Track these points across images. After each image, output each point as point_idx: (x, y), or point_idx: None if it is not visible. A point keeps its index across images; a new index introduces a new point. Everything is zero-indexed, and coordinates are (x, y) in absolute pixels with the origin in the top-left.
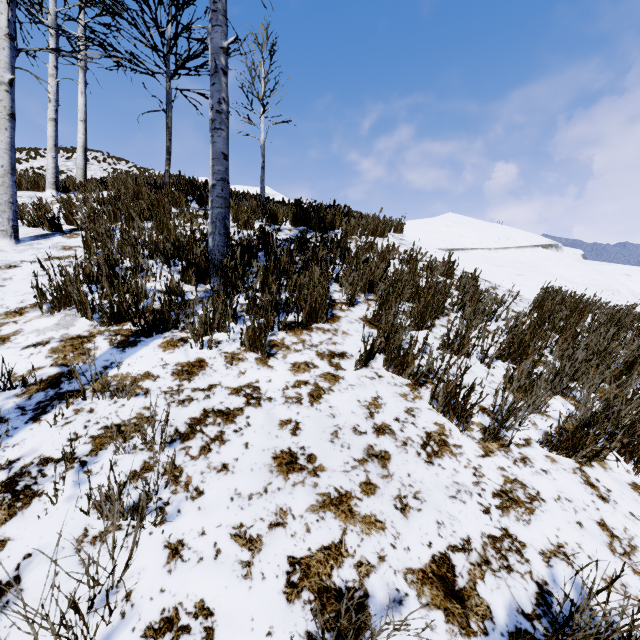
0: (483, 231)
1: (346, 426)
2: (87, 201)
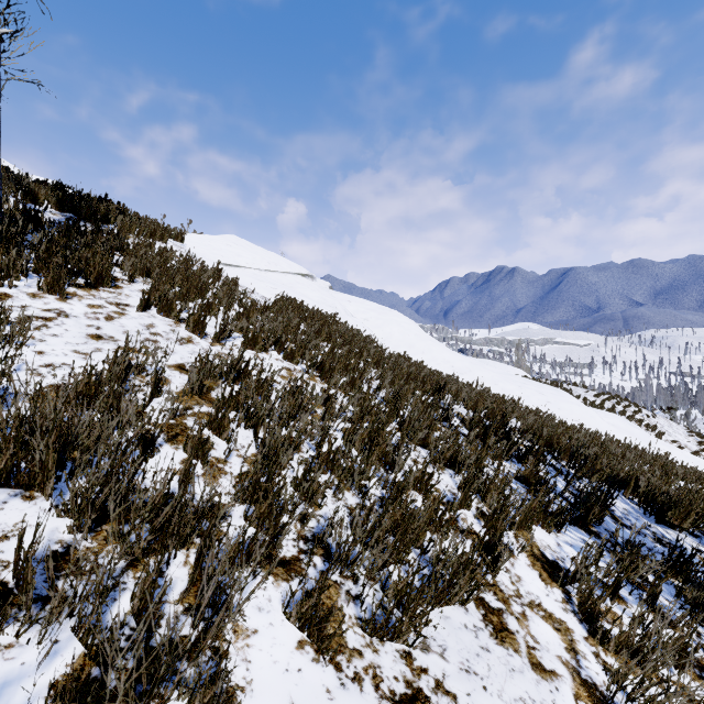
0: (258, 255)
1: (132, 331)
2: None
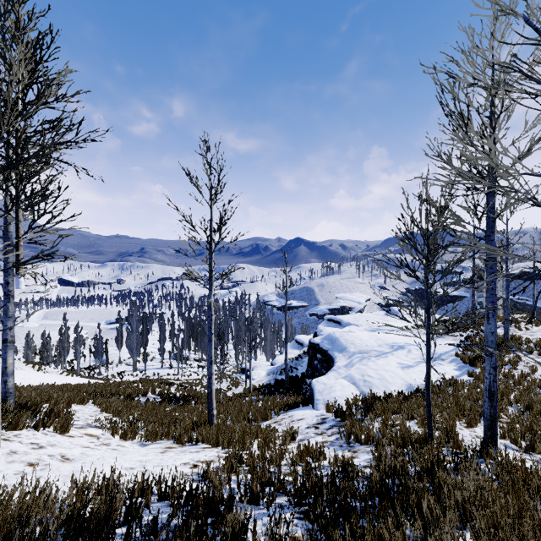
0: None
1: (78, 413)
2: None
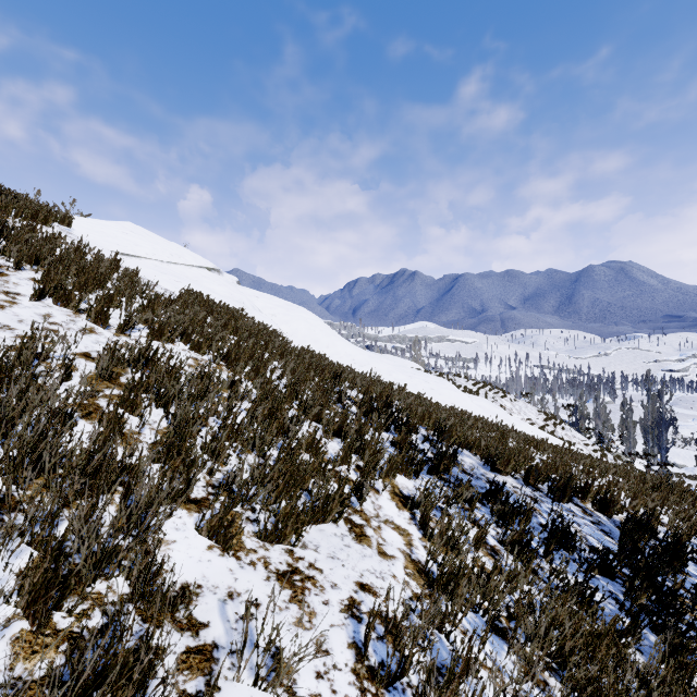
0: (159, 245)
1: (28, 320)
2: None
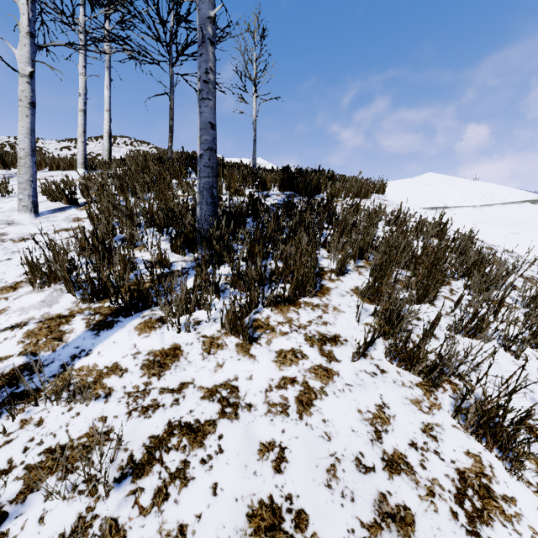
0: (466, 189)
1: (346, 456)
2: (102, 177)
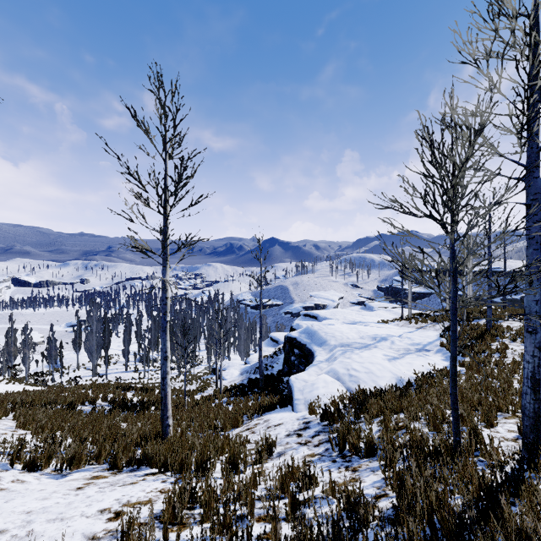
0: None
1: None
2: None
